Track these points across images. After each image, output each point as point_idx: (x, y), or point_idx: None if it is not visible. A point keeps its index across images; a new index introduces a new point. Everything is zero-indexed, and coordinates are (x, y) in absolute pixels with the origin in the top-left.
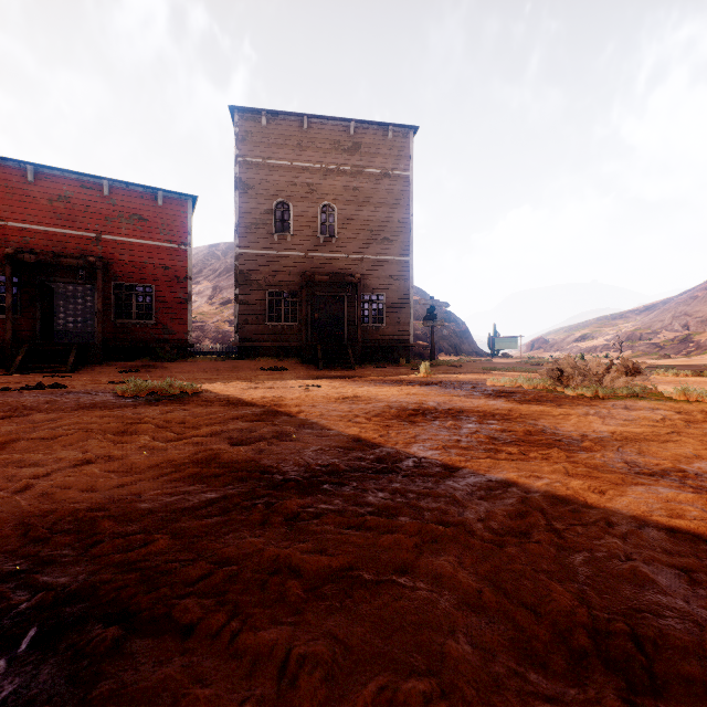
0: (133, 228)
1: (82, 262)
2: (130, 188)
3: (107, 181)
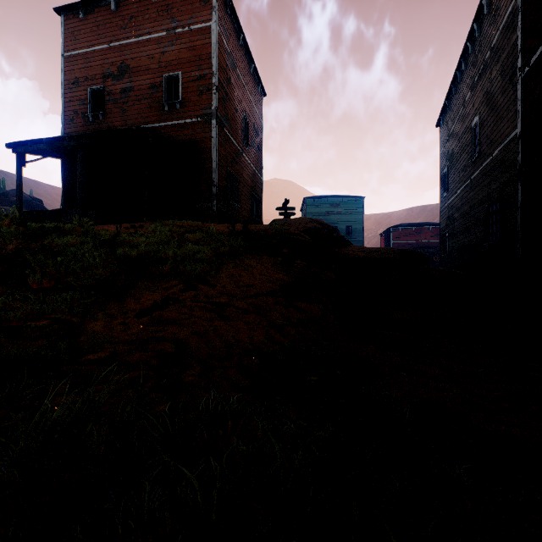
0: (436, 237)
1: (432, 251)
2: (436, 226)
3: (431, 226)
